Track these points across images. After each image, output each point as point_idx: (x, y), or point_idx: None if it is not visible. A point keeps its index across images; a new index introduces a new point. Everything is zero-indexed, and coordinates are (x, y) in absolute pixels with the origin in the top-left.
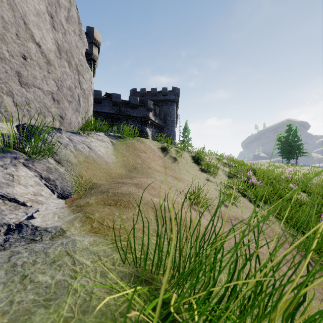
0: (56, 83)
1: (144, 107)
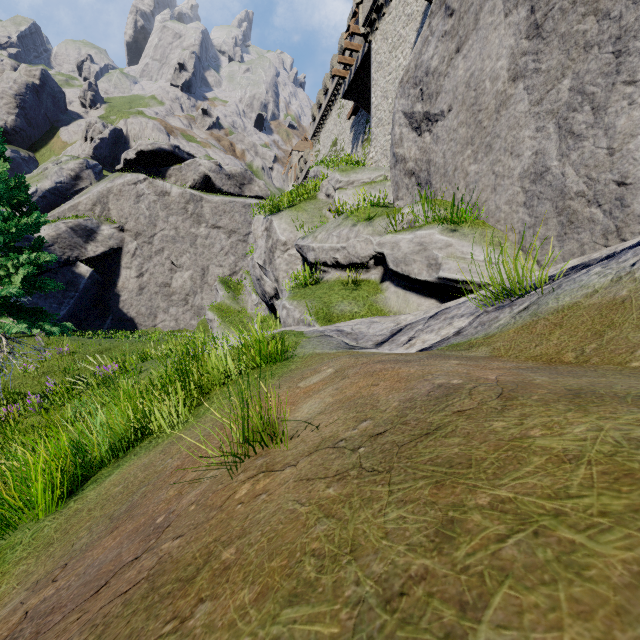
0: None
1: None
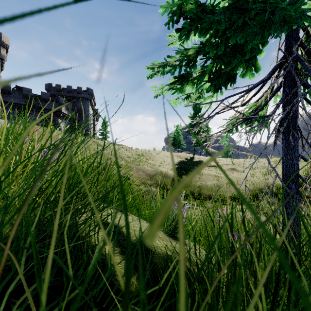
0: None
1: (56, 102)
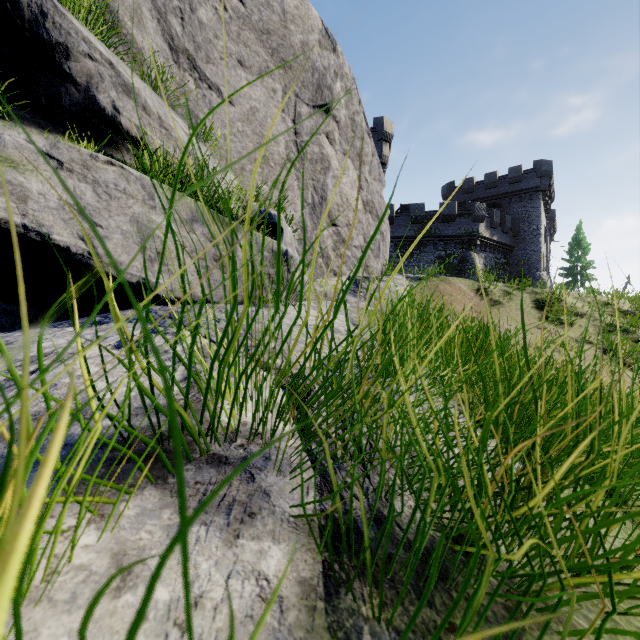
0: (363, 236)
1: (468, 217)
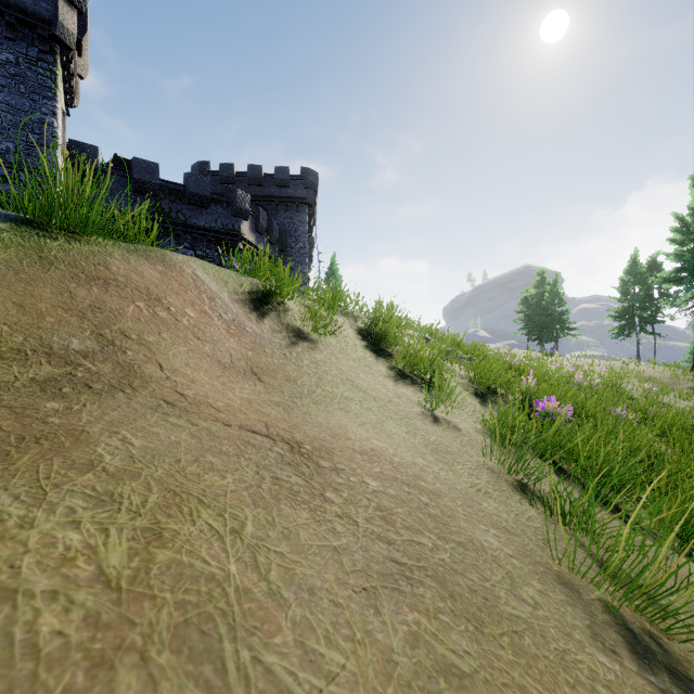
0: None
1: (227, 207)
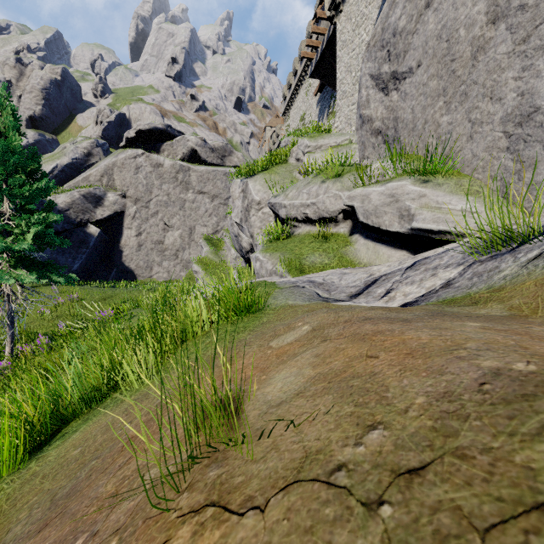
0: None
1: None
